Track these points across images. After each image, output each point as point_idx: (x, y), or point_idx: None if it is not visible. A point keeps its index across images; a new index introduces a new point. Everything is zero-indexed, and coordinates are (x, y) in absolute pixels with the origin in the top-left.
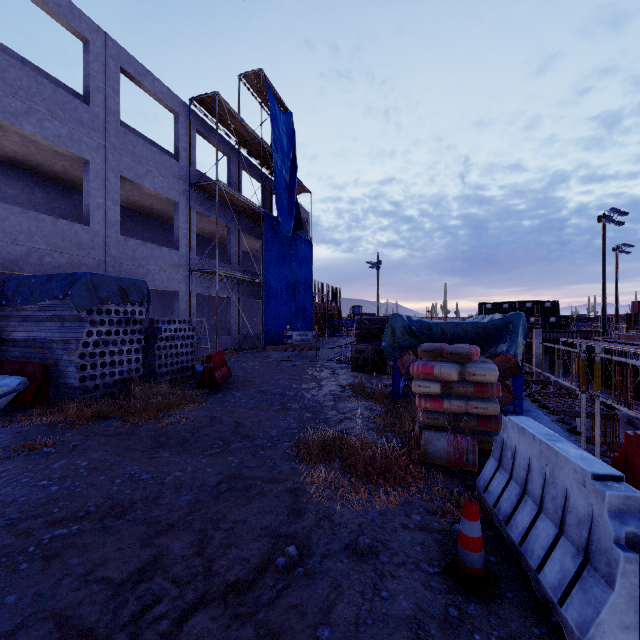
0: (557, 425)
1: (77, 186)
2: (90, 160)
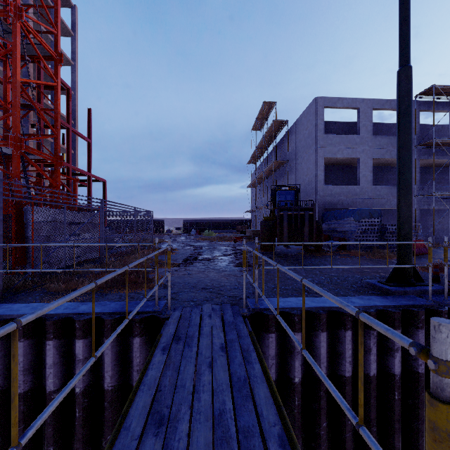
0: None
1: (354, 165)
2: (359, 157)
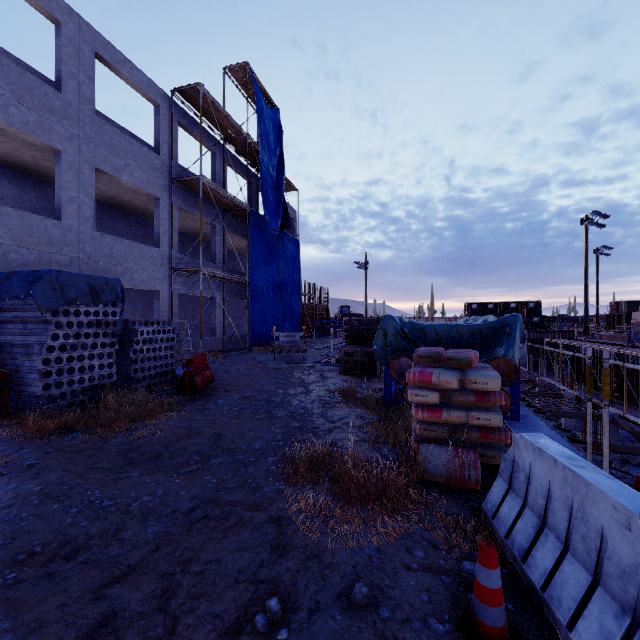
0: (556, 432)
1: (50, 179)
2: (62, 150)
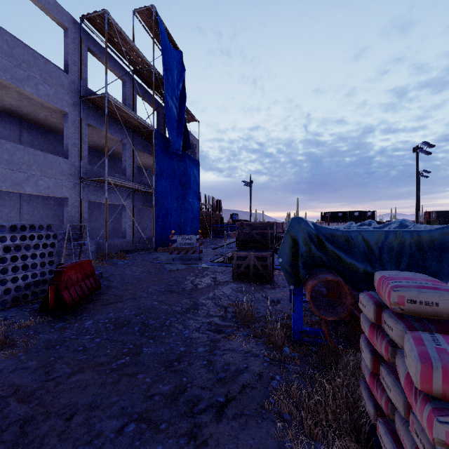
0: None
1: None
2: None
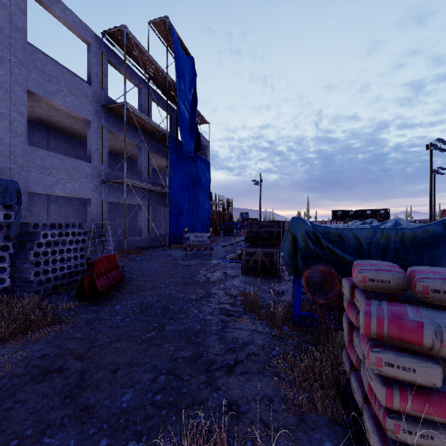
0: None
1: None
2: None
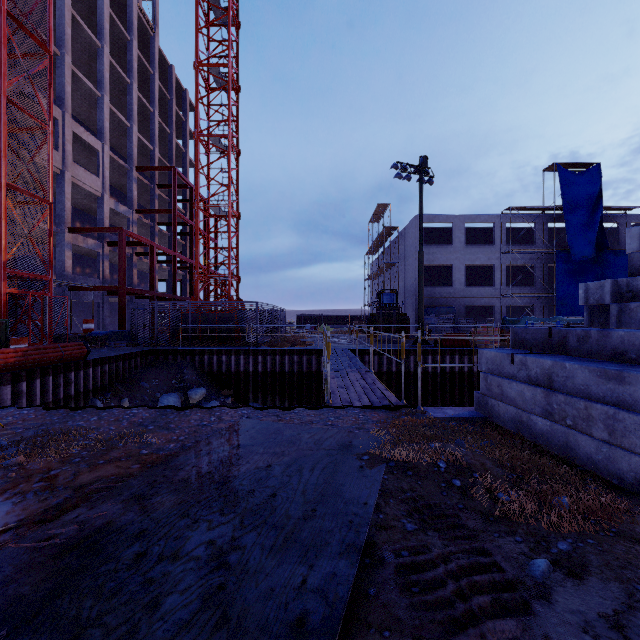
0: None
1: None
2: (453, 264)
